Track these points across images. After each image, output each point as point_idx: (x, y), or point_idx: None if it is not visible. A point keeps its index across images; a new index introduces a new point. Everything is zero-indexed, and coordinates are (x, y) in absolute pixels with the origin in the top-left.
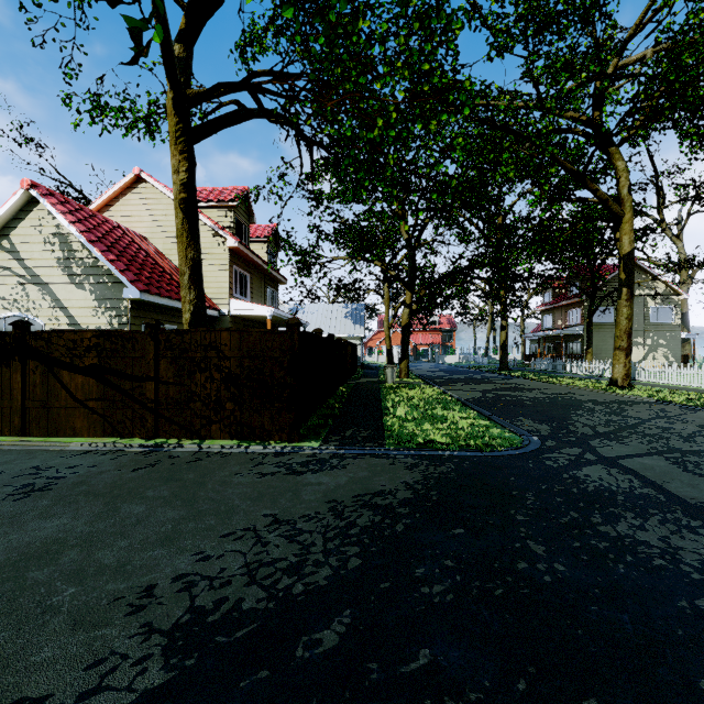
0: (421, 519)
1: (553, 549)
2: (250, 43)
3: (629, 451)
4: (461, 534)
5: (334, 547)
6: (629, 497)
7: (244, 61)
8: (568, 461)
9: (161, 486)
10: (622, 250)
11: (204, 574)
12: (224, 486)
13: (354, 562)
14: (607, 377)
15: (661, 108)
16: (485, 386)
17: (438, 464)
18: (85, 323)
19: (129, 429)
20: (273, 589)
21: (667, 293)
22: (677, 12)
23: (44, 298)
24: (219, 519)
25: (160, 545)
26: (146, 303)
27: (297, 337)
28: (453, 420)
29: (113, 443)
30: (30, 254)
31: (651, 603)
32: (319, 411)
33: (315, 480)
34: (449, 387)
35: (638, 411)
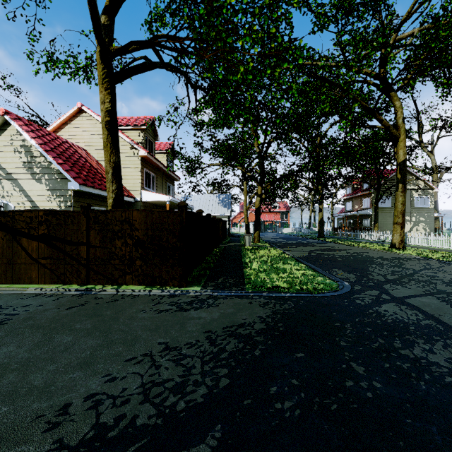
0: (272, 345)
1: (370, 369)
2: (154, 20)
3: (411, 293)
4: (302, 357)
5: (209, 369)
6: (418, 327)
7: (151, 32)
8: (371, 300)
9: (86, 321)
10: (398, 159)
11: (109, 394)
12: (132, 320)
13: (224, 382)
14: (388, 242)
15: (425, 66)
16: (310, 248)
17: (282, 303)
18: (42, 206)
19: (69, 278)
20: (161, 406)
21: (425, 188)
22: (433, 5)
23: (14, 189)
24: (125, 347)
25: (79, 368)
26: (84, 192)
27: (185, 215)
28: (291, 271)
29: (57, 288)
30: (4, 159)
31: (451, 416)
32: (200, 265)
33: (196, 315)
34: (286, 249)
35: (412, 265)
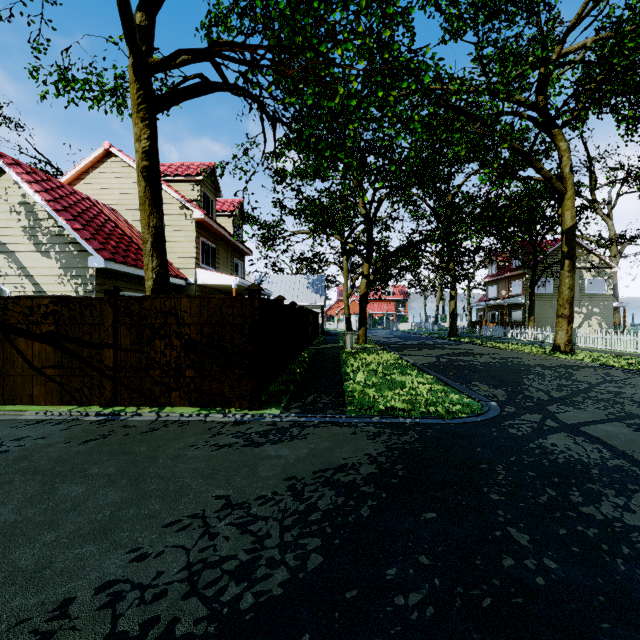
0: (388, 500)
1: (539, 538)
2: (215, 22)
3: (589, 417)
4: (433, 519)
5: (292, 539)
6: (604, 470)
7: (210, 41)
8: (531, 428)
9: (108, 461)
10: (564, 224)
11: (135, 581)
12: (177, 461)
13: (315, 560)
14: (549, 343)
15: (603, 91)
16: (438, 351)
17: (401, 433)
18: (50, 291)
19: (87, 397)
20: (216, 602)
21: (600, 266)
22: None
23: (10, 266)
24: (165, 503)
25: (91, 538)
26: (112, 271)
27: (258, 303)
28: (412, 386)
29: (69, 412)
30: None
31: None
32: (281, 377)
33: (273, 452)
34: (404, 353)
35: (585, 376)
